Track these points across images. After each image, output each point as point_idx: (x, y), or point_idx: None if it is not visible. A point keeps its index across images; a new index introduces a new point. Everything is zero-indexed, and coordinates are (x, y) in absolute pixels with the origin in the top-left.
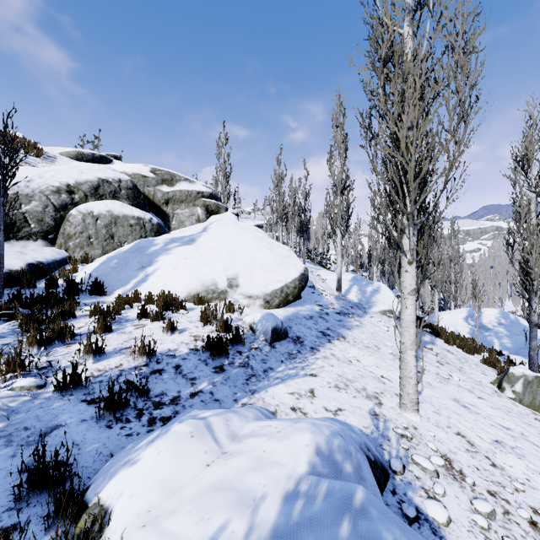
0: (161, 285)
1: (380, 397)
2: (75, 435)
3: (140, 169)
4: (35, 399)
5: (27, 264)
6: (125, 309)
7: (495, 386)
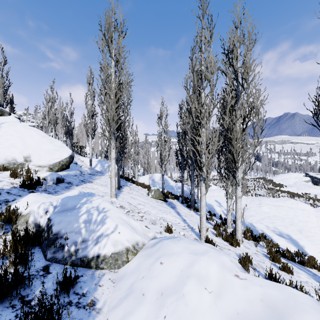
0: None
1: (104, 196)
2: None
3: None
4: None
5: None
6: None
7: (147, 194)
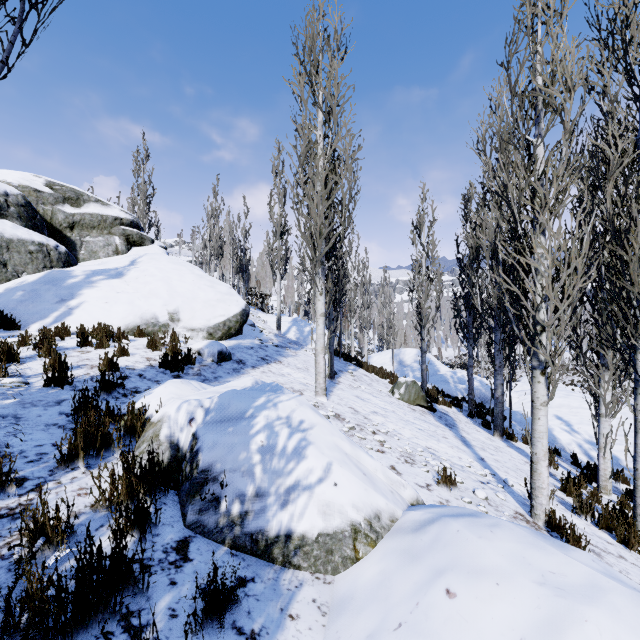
0: (92, 319)
1: (302, 392)
2: None
3: (30, 180)
4: (29, 389)
5: None
6: (55, 340)
7: (391, 393)
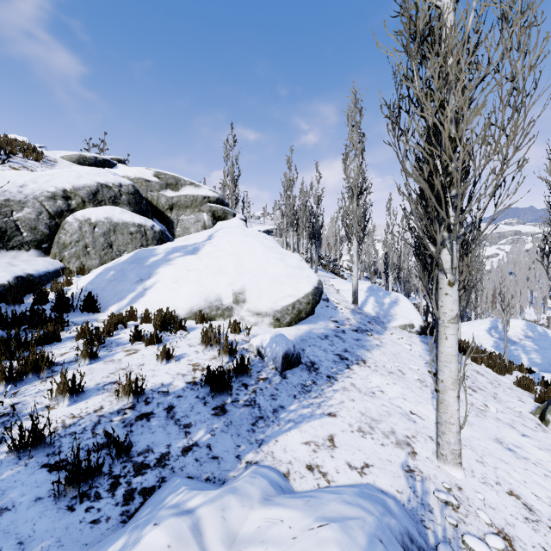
0: (160, 301)
1: (412, 443)
2: (22, 526)
3: (143, 173)
4: None
5: (15, 277)
6: (118, 329)
7: (537, 416)
